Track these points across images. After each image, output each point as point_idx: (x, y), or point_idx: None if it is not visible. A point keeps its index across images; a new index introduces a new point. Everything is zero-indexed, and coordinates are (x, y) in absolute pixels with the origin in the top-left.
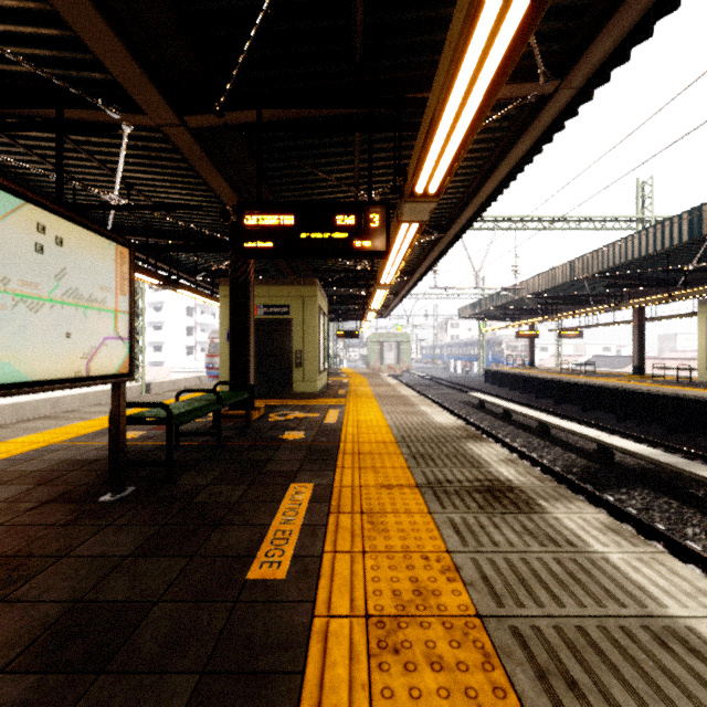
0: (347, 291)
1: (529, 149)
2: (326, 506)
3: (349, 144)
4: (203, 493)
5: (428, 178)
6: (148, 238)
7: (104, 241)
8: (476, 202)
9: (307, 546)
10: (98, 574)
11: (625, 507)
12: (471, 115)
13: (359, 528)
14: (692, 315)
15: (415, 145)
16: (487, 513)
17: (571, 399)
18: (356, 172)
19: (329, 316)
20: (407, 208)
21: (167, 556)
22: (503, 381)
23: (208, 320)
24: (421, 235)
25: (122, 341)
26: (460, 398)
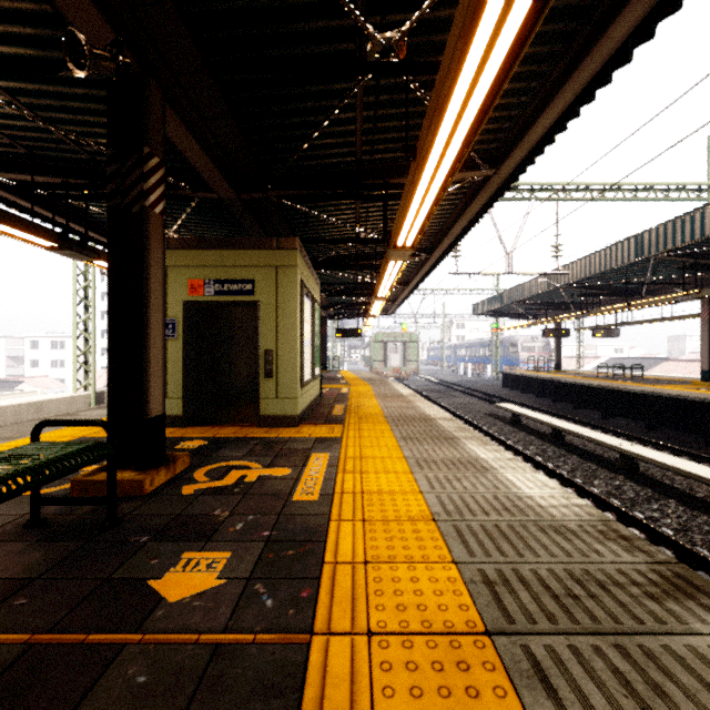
0: (347, 276)
1: None
2: None
3: None
4: None
5: None
6: (35, 174)
7: None
8: (580, 78)
9: None
10: None
11: None
12: None
13: None
14: None
15: None
16: None
17: (626, 411)
18: None
19: (328, 312)
20: None
21: None
22: (526, 387)
23: None
24: (460, 171)
25: None
26: (483, 408)
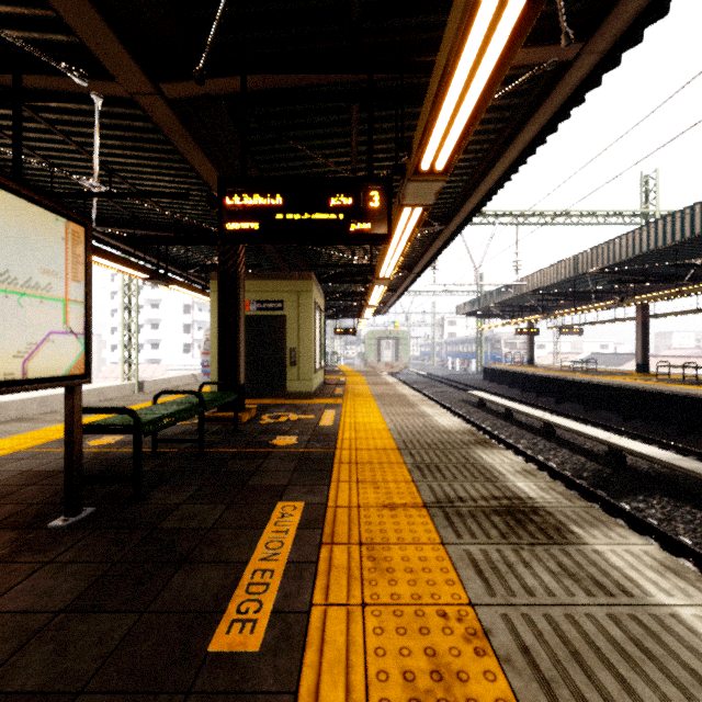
0: (344, 287)
1: (542, 129)
2: (317, 534)
3: (346, 123)
4: (174, 515)
5: (435, 152)
6: (136, 230)
7: (49, 215)
8: (481, 190)
9: (292, 595)
10: (13, 643)
11: (644, 517)
12: (492, 62)
13: (357, 567)
14: (696, 312)
15: (423, 108)
16: (512, 544)
17: (573, 397)
18: (353, 156)
19: (326, 313)
20: (410, 188)
21: (111, 611)
22: (502, 379)
23: (205, 318)
24: (422, 227)
25: (74, 337)
26: (459, 396)
